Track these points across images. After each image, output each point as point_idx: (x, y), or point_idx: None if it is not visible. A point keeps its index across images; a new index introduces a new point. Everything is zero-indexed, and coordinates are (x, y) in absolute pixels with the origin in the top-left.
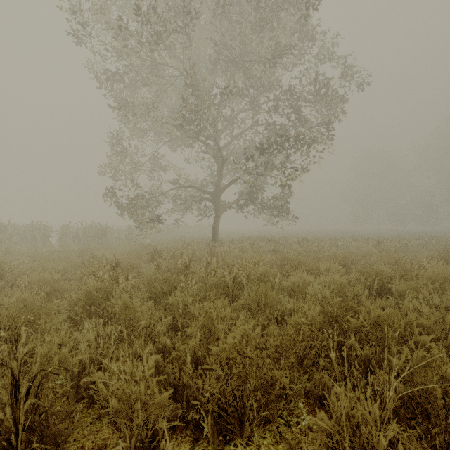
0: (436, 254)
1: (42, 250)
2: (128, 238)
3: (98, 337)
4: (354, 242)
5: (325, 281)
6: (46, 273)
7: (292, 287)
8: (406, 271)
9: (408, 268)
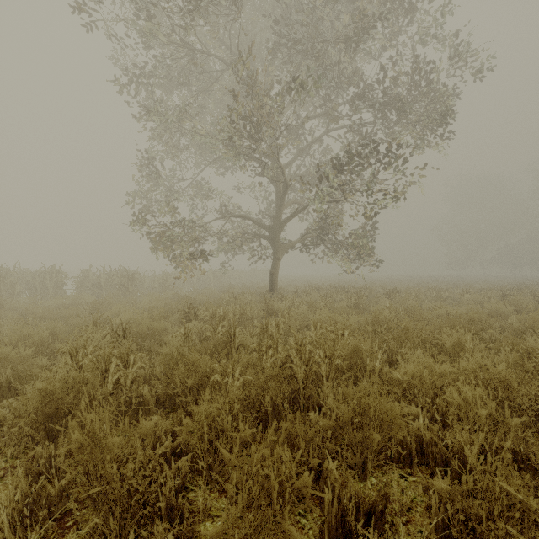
0: None
1: (46, 304)
2: (162, 286)
3: (40, 500)
4: (467, 295)
5: (470, 372)
6: (8, 348)
7: (408, 381)
8: None
9: None
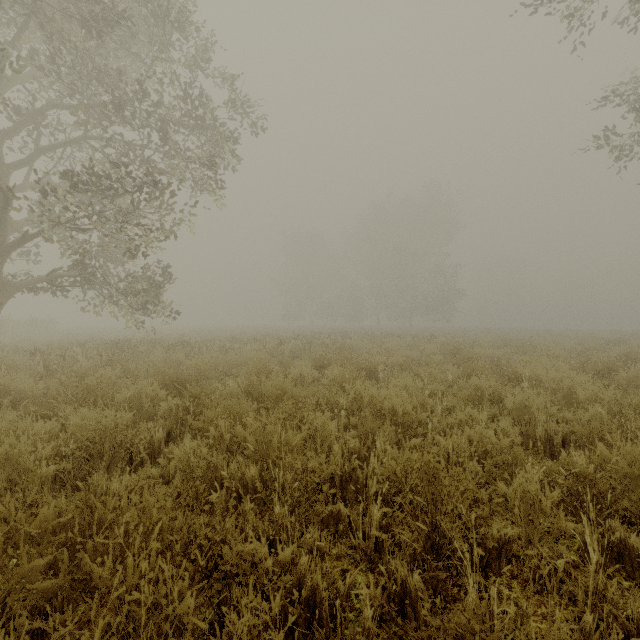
0: (324, 356)
1: None
2: None
3: None
4: (252, 344)
5: (77, 428)
6: None
7: None
8: (254, 385)
9: (255, 381)
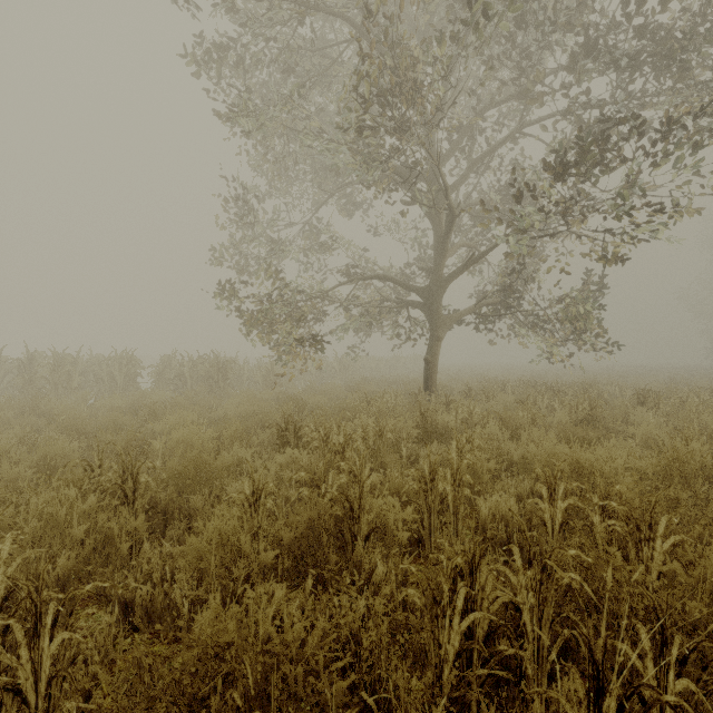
0: None
1: (97, 405)
2: (266, 380)
3: None
4: None
5: None
6: None
7: None
8: None
9: None
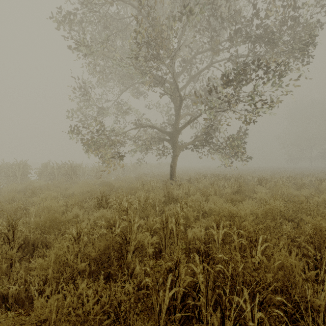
0: None
1: (4, 189)
2: (96, 175)
3: None
4: (324, 183)
5: None
6: None
7: None
8: None
9: None
